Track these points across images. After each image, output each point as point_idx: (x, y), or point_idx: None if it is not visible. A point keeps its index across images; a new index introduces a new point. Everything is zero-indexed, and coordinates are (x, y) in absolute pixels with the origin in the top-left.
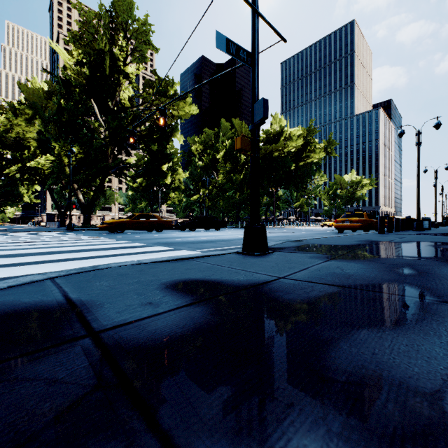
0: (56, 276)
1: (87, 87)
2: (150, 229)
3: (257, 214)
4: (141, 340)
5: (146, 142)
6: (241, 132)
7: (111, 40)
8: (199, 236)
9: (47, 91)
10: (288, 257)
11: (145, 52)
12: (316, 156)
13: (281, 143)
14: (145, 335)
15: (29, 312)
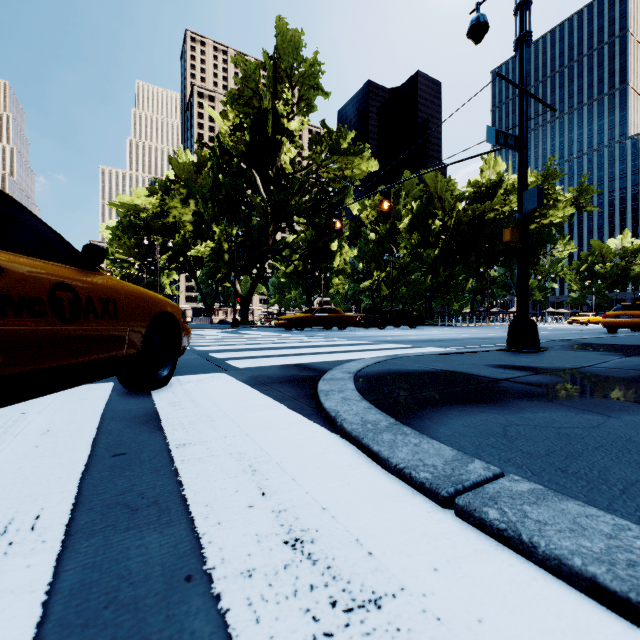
0: (387, 359)
1: (246, 155)
2: (328, 327)
3: (526, 309)
4: (537, 382)
5: (313, 215)
6: (434, 188)
7: (274, 94)
8: (408, 335)
9: (197, 163)
10: (572, 354)
11: (313, 101)
12: (558, 214)
13: (499, 200)
14: (536, 381)
15: (433, 372)
